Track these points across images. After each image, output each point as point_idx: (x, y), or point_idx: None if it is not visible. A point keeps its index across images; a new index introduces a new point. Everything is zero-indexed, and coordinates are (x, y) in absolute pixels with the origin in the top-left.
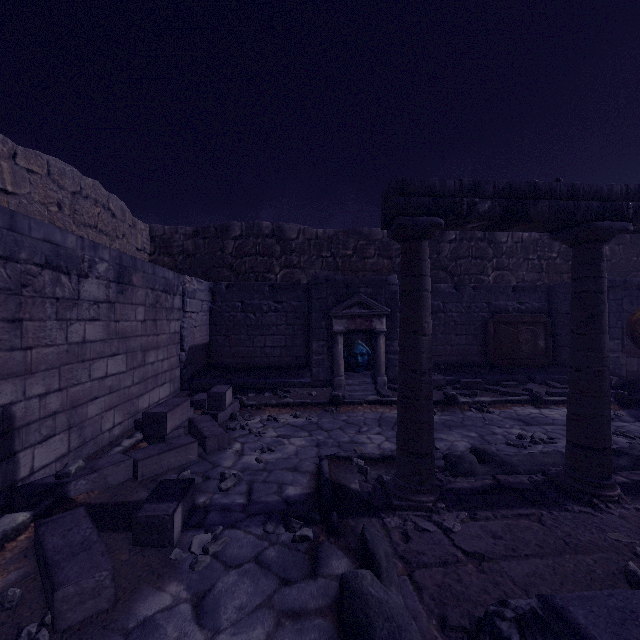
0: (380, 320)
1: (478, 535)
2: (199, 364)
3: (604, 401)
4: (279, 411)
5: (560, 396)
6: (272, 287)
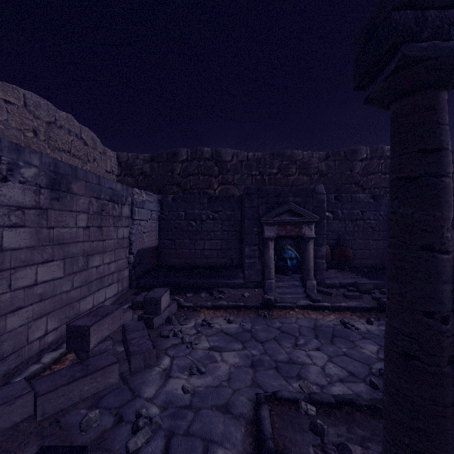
0: (309, 227)
1: None
2: (148, 264)
3: None
4: (213, 314)
5: None
6: (210, 199)
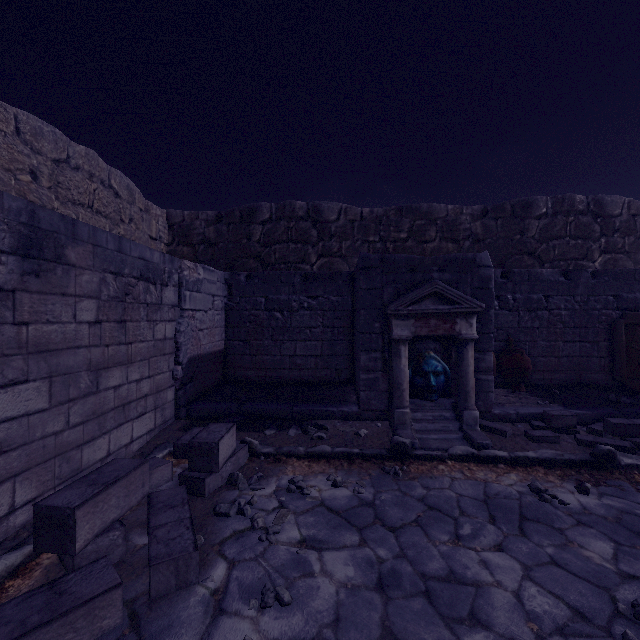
0: (467, 321)
1: None
2: (208, 379)
3: None
4: (308, 468)
5: None
6: (305, 277)
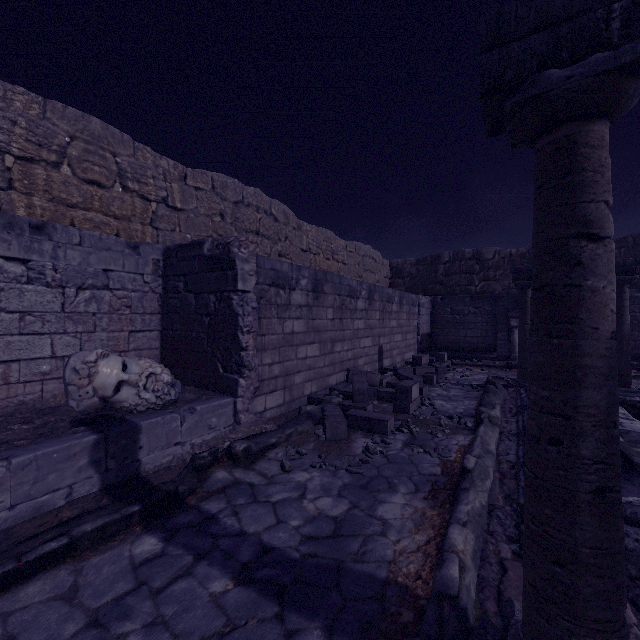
0: None
1: None
2: (425, 344)
3: (622, 354)
4: (473, 368)
5: None
6: (471, 298)
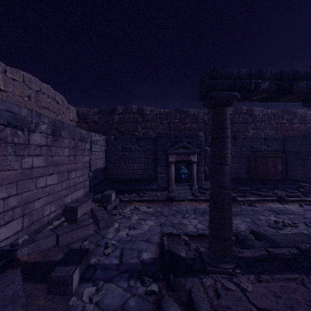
0: (194, 155)
1: (264, 294)
2: (99, 178)
3: None
4: (140, 204)
5: (293, 197)
6: (137, 138)
